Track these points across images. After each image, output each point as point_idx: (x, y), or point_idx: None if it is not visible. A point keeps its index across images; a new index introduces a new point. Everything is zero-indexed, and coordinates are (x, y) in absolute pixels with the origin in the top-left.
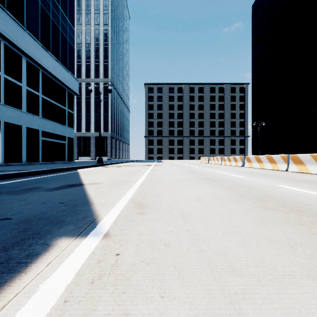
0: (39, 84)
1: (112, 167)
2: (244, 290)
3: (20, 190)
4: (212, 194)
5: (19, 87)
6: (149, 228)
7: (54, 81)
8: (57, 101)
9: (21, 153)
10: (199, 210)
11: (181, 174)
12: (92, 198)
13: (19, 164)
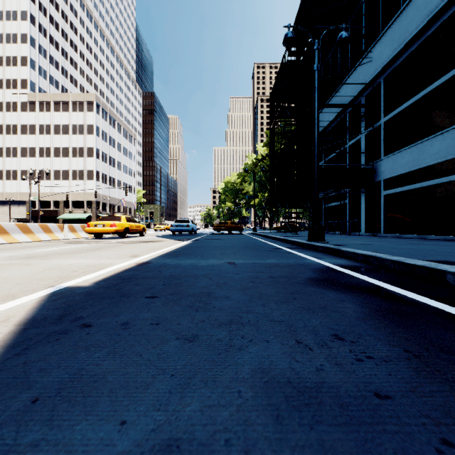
0: None
1: None
2: (20, 276)
3: None
4: None
5: None
6: (8, 290)
7: None
8: None
9: None
10: None
11: None
12: None
13: None
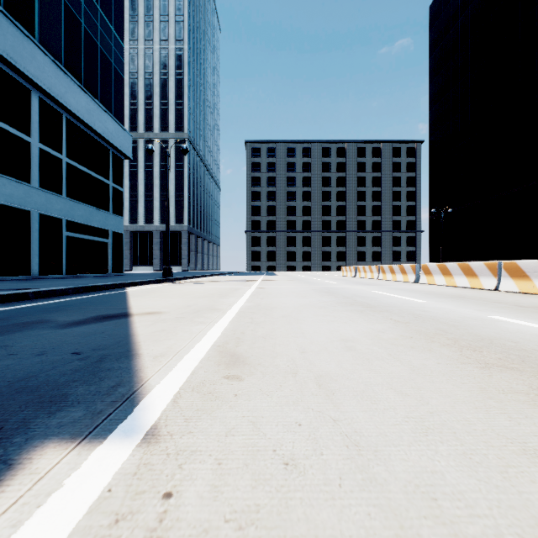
0: (62, 139)
1: (188, 283)
2: None
3: (7, 326)
4: (373, 335)
5: (26, 145)
6: (249, 415)
7: (88, 135)
8: (93, 170)
9: (29, 260)
10: (352, 369)
11: (309, 295)
12: (139, 343)
13: (26, 278)
